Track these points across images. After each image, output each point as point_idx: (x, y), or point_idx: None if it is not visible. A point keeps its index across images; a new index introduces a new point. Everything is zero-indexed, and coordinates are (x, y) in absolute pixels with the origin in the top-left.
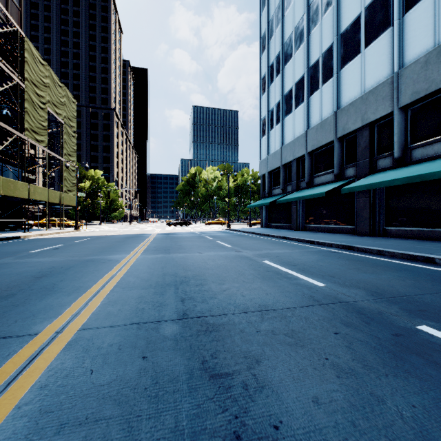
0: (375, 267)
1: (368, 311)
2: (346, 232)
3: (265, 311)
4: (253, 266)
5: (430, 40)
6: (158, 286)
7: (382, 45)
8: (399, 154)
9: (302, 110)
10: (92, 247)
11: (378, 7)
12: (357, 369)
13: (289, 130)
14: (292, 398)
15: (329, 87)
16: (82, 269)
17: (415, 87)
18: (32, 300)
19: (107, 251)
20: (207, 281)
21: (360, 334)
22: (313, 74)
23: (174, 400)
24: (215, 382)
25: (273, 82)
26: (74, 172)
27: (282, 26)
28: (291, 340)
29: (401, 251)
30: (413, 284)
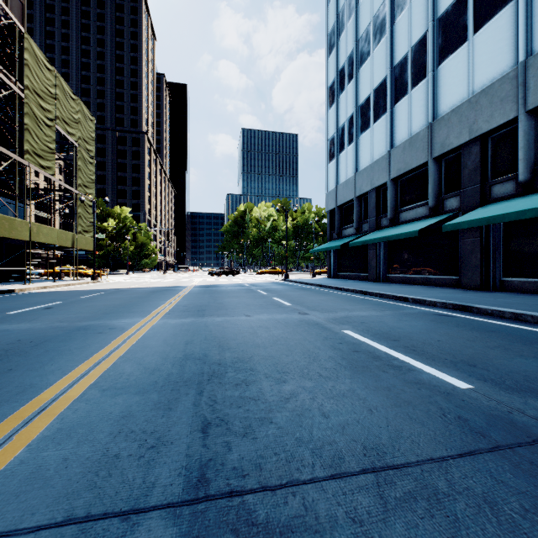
0: (531, 345)
1: None
2: (446, 285)
3: (383, 472)
4: (329, 341)
5: None
6: (167, 385)
7: (500, 26)
8: (526, 176)
9: (383, 124)
10: (100, 305)
11: None
12: None
13: (366, 151)
14: None
15: (421, 90)
16: (59, 346)
17: None
18: None
19: (116, 312)
20: (255, 374)
21: None
22: (398, 75)
23: None
24: None
25: (345, 90)
26: (91, 208)
27: (357, 17)
28: None
29: None
30: None
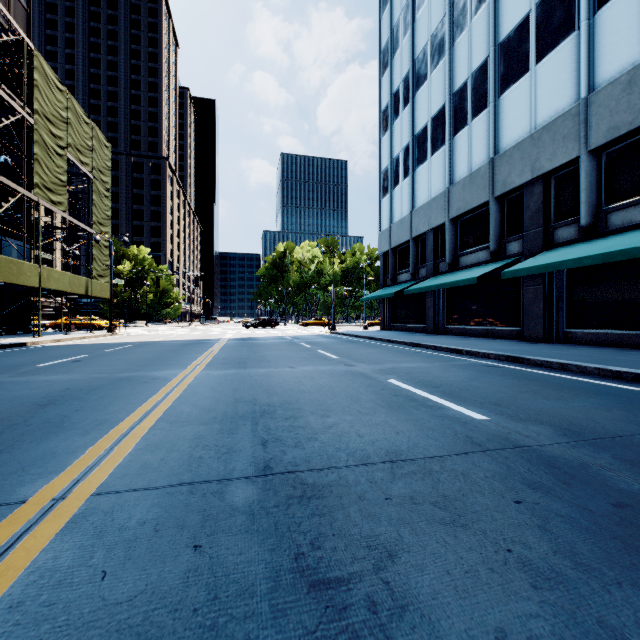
0: (561, 390)
1: (564, 463)
2: (508, 337)
3: (397, 463)
4: (372, 387)
5: (635, 49)
6: (226, 419)
7: (563, 58)
8: (588, 220)
9: (441, 157)
10: (131, 358)
11: (556, 3)
12: (566, 572)
13: (423, 187)
14: (458, 632)
15: (482, 122)
16: (111, 393)
17: (612, 119)
18: (26, 443)
19: (152, 364)
20: (302, 412)
21: (557, 504)
22: (458, 103)
23: (245, 636)
24: (318, 598)
25: (399, 116)
26: (107, 249)
27: (413, 34)
28: (445, 515)
29: (596, 364)
30: (626, 417)
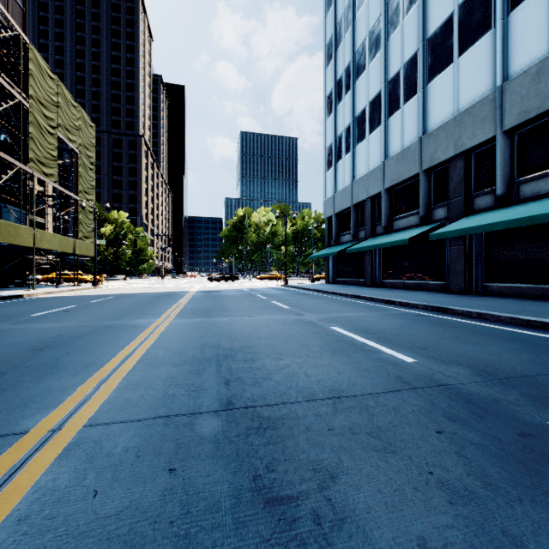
0: (478, 336)
1: (479, 399)
2: (435, 289)
3: (339, 399)
4: (318, 334)
5: (543, 45)
6: (194, 362)
7: (481, 52)
8: (503, 191)
9: (378, 136)
10: (113, 308)
11: (476, 4)
12: (477, 490)
13: (362, 161)
14: (387, 540)
15: (412, 106)
16: (96, 339)
17: (523, 104)
18: (26, 382)
19: (131, 314)
20: (259, 355)
21: (472, 433)
22: (392, 89)
23: (213, 543)
24: (272, 512)
25: (342, 101)
26: (91, 214)
27: (353, 30)
28: (378, 443)
29: (509, 314)
30: (532, 360)
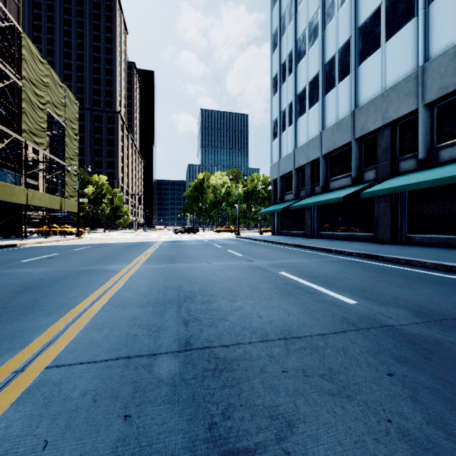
0: (409, 280)
1: (422, 340)
2: (365, 240)
3: (290, 339)
4: (268, 278)
5: None
6: (157, 303)
7: (405, 37)
8: (424, 155)
9: (316, 110)
10: (91, 255)
11: None
12: (441, 442)
13: (303, 132)
14: None
15: (345, 84)
16: (73, 282)
17: (442, 81)
18: (1, 323)
19: (105, 260)
20: (215, 297)
21: (422, 376)
22: (328, 71)
23: None
24: None
25: (286, 81)
26: (75, 177)
27: (295, 22)
28: (332, 387)
29: (433, 260)
30: None
